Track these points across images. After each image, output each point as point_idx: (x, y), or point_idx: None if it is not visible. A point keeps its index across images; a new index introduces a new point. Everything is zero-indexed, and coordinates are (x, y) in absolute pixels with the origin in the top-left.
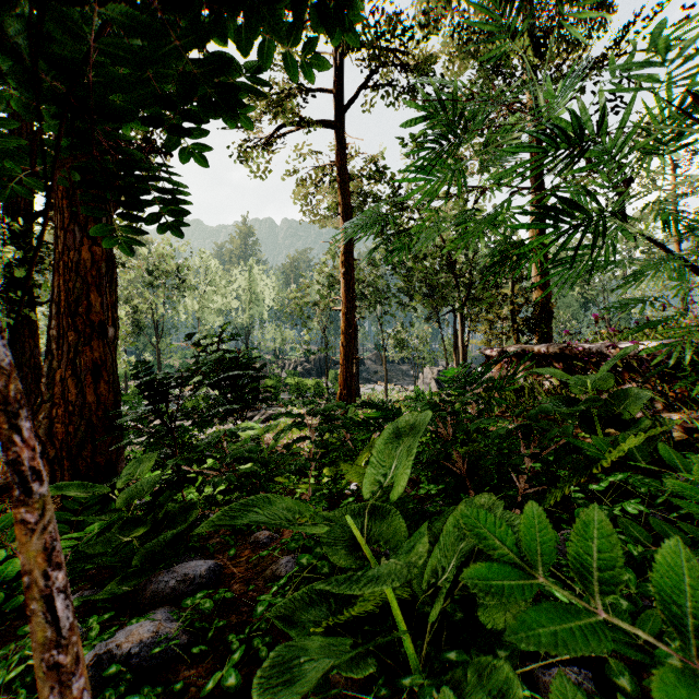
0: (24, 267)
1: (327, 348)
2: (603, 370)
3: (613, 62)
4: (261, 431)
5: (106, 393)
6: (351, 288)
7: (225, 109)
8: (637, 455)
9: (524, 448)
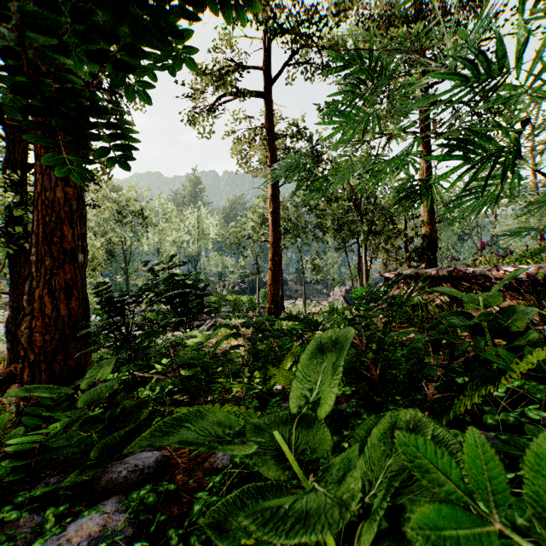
0: (20, 207)
1: (258, 272)
2: (493, 289)
3: (524, 2)
4: (204, 339)
5: (76, 308)
6: (277, 224)
7: (158, 35)
8: (544, 368)
9: (433, 358)
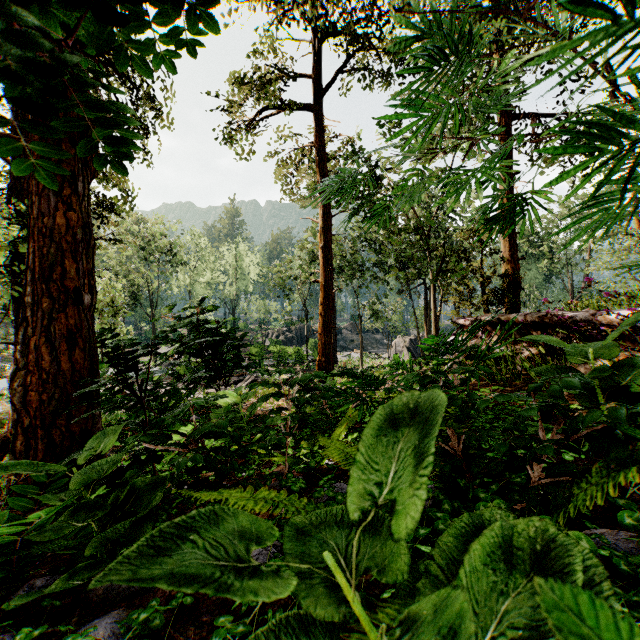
0: (26, 242)
1: (306, 319)
2: (608, 338)
3: None
4: (240, 399)
5: (81, 361)
6: (329, 262)
7: None
8: None
9: (541, 430)
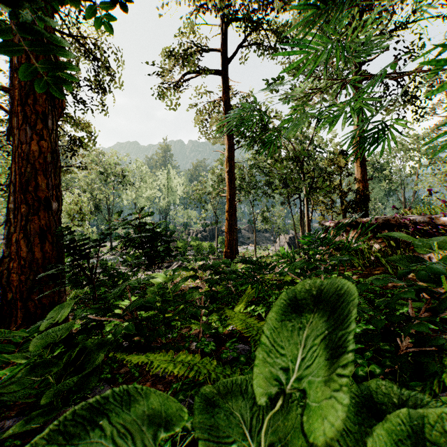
0: None
1: (217, 222)
2: None
3: None
4: (168, 279)
5: (50, 251)
6: (232, 181)
7: None
8: None
9: (410, 308)
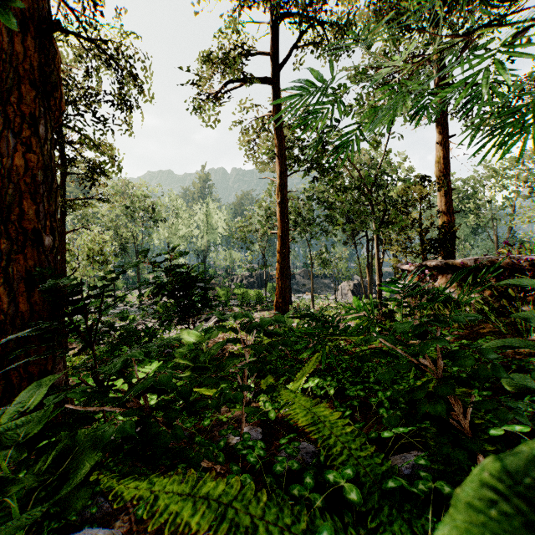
0: None
1: (265, 266)
2: None
3: None
4: (202, 339)
5: (41, 302)
6: (285, 215)
7: None
8: None
9: None
